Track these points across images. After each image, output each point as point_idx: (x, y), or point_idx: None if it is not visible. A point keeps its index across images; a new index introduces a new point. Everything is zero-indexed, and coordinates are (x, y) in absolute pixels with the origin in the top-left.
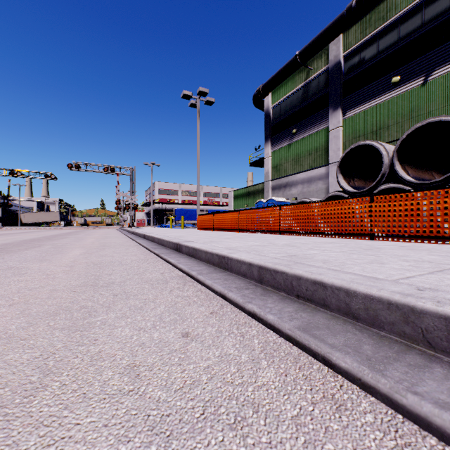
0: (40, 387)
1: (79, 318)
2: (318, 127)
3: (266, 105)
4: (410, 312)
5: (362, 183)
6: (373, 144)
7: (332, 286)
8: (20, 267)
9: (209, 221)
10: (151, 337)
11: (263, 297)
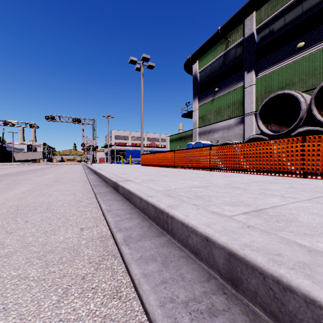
0: None
1: None
2: (236, 86)
3: (194, 70)
4: None
5: (277, 127)
6: (291, 93)
7: None
8: None
9: (151, 159)
10: None
11: None
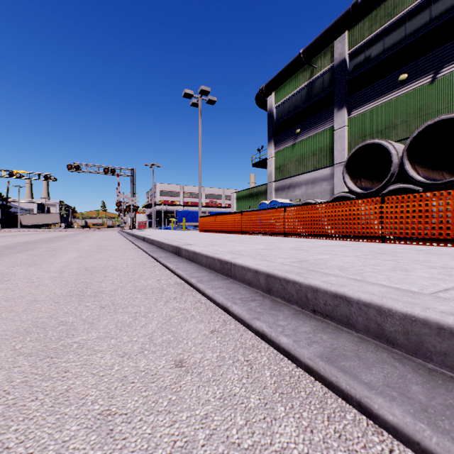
0: None
1: (53, 339)
2: (323, 127)
3: (269, 104)
4: None
5: (369, 183)
6: (382, 143)
7: (358, 301)
8: (5, 273)
9: (211, 223)
10: (136, 366)
11: (272, 311)
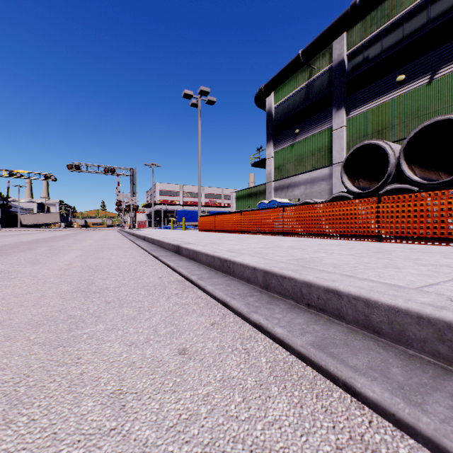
0: (2, 423)
1: (63, 331)
2: (322, 127)
3: (268, 104)
4: (447, 329)
5: (367, 183)
6: (379, 143)
7: (348, 295)
8: (11, 271)
9: (211, 223)
10: (143, 354)
11: (269, 305)
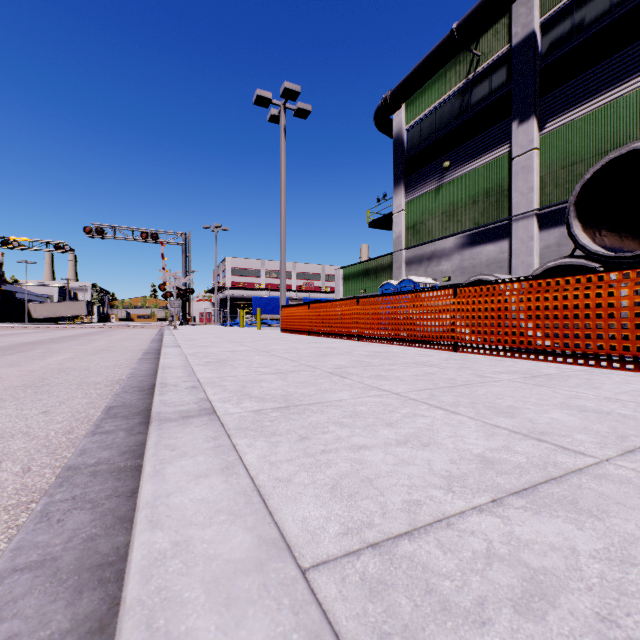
0: None
1: None
2: (491, 154)
3: (396, 125)
4: None
5: (616, 240)
6: None
7: None
8: None
9: (302, 318)
10: None
11: None
